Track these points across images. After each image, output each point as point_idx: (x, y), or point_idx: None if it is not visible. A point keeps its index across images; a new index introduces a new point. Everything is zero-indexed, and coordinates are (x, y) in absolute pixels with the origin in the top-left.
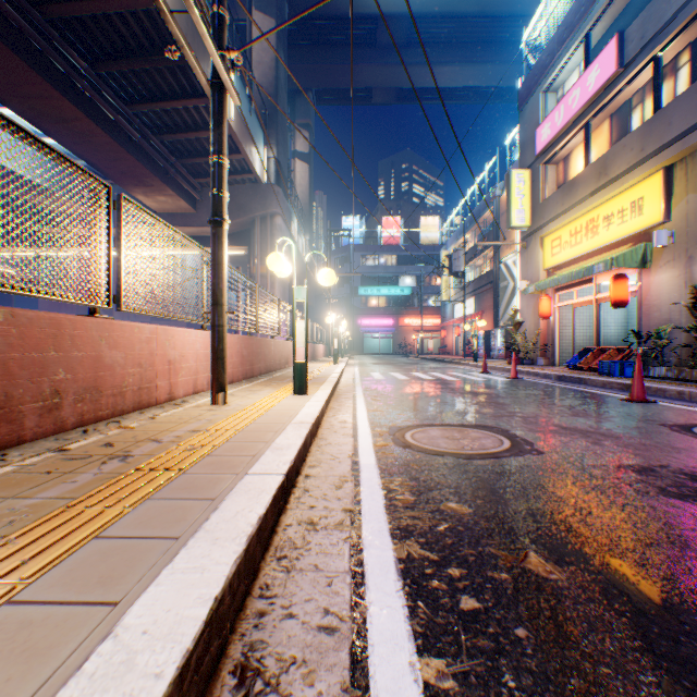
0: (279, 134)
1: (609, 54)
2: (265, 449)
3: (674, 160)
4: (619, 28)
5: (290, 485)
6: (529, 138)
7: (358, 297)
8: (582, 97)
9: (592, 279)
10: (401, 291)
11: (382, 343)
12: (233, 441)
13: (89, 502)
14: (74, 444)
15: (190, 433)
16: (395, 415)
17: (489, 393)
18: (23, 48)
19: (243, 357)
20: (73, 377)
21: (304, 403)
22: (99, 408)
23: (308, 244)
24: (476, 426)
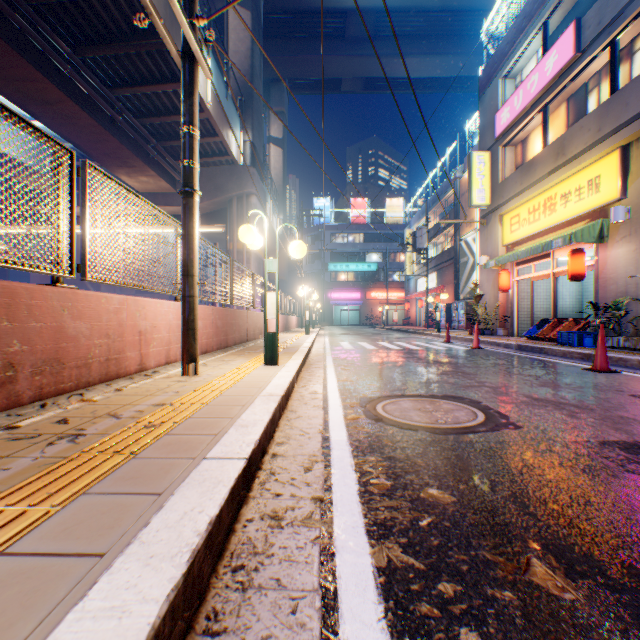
0: (254, 119)
1: (567, 40)
2: (229, 426)
3: (631, 139)
4: (575, 16)
5: (254, 468)
6: (489, 122)
7: (328, 273)
8: (540, 82)
9: (550, 254)
10: (368, 267)
11: (351, 315)
12: (196, 417)
13: (13, 499)
14: (26, 421)
15: (152, 408)
16: (365, 385)
17: (455, 363)
18: (7, 31)
19: (217, 328)
20: (30, 349)
21: (275, 374)
22: (61, 381)
23: (282, 223)
24: (447, 397)
